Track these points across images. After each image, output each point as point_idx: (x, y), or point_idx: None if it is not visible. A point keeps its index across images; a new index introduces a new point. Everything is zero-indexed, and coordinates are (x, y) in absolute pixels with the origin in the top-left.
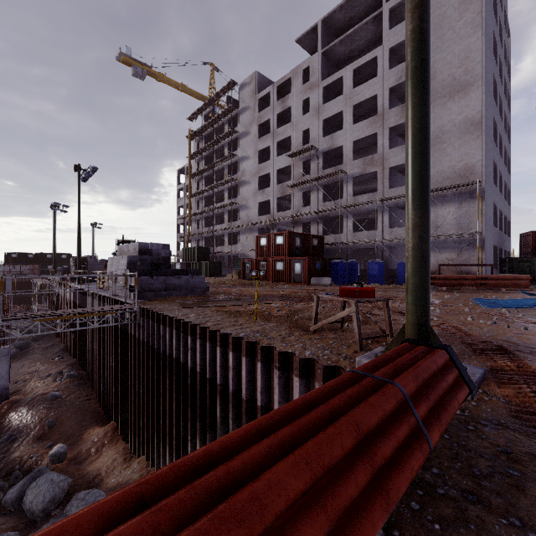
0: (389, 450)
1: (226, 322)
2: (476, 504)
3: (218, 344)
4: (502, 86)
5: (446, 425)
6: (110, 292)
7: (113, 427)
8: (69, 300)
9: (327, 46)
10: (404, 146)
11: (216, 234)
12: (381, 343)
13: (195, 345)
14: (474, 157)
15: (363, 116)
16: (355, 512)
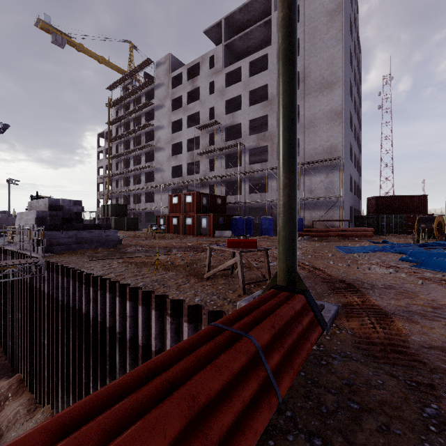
0: (231, 418)
1: (129, 272)
2: None
3: (117, 294)
4: (355, 88)
5: (298, 369)
6: (18, 246)
7: (18, 379)
8: None
9: (229, 40)
10: None
11: (134, 192)
12: (262, 287)
13: (97, 296)
14: (337, 138)
15: (257, 101)
16: None
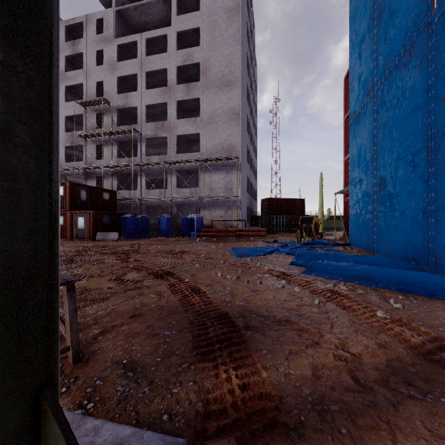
0: None
1: None
2: None
3: None
4: (252, 96)
5: None
6: None
7: None
8: None
9: (122, 6)
10: (189, 120)
11: None
12: None
13: None
14: (235, 138)
15: (157, 86)
16: None
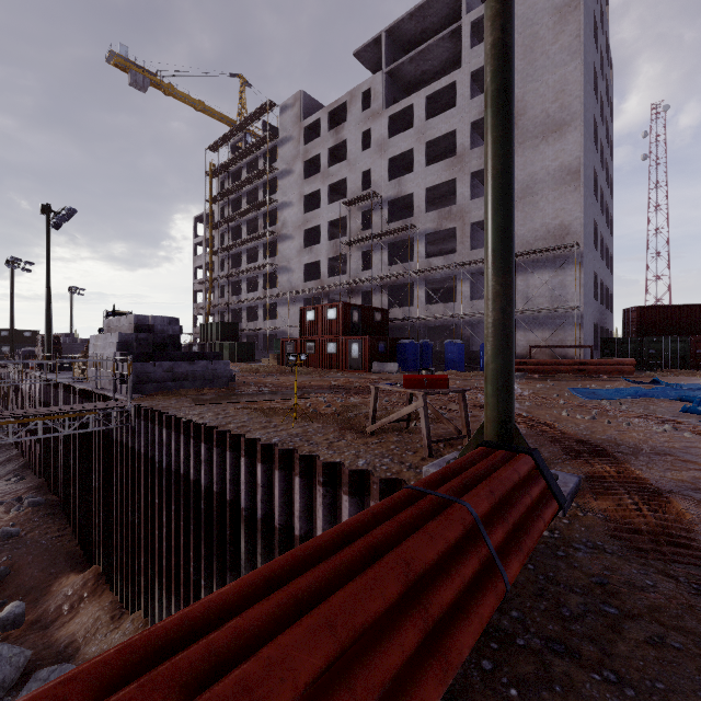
0: (451, 596)
1: (255, 423)
2: (563, 656)
3: (242, 454)
4: (603, 129)
5: (529, 553)
6: (93, 384)
7: (96, 573)
8: (34, 395)
9: (394, 64)
10: None
11: (247, 304)
12: (456, 447)
13: (211, 455)
14: (571, 213)
15: (438, 157)
16: (399, 690)
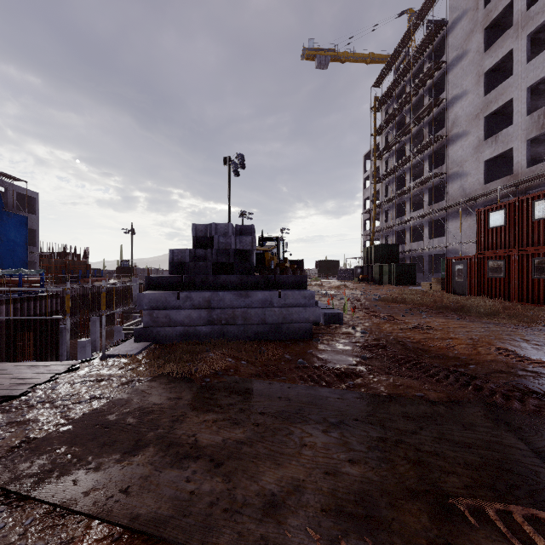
0: None
1: None
2: None
3: None
4: None
5: None
6: None
7: None
8: None
9: None
10: None
11: (410, 225)
12: None
13: None
14: None
15: None
16: None
